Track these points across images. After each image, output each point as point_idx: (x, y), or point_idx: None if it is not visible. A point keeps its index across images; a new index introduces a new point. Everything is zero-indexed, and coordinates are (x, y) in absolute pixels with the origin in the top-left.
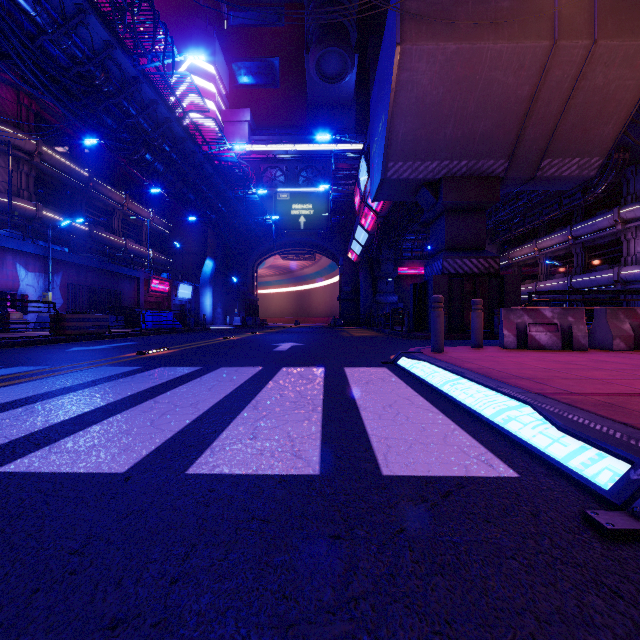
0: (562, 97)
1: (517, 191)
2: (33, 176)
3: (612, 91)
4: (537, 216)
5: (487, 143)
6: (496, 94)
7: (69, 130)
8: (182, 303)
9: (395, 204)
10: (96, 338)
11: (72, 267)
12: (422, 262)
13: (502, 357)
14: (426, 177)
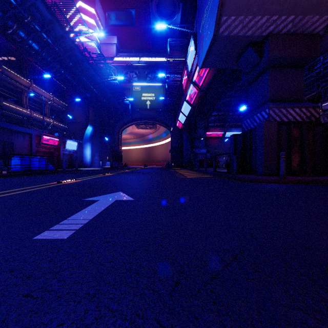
0: None
1: None
2: None
3: None
4: None
5: None
6: None
7: None
8: (70, 153)
9: (207, 90)
10: None
11: None
12: (220, 129)
13: None
14: (254, 34)
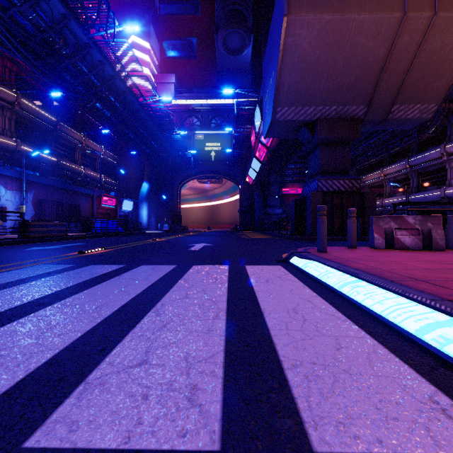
0: (409, 57)
1: (370, 132)
2: (14, 120)
3: (447, 52)
4: (384, 151)
5: (351, 93)
6: (359, 55)
7: (42, 87)
8: (125, 214)
9: (280, 142)
10: (55, 240)
11: (42, 187)
12: (299, 184)
13: (379, 257)
14: (305, 119)
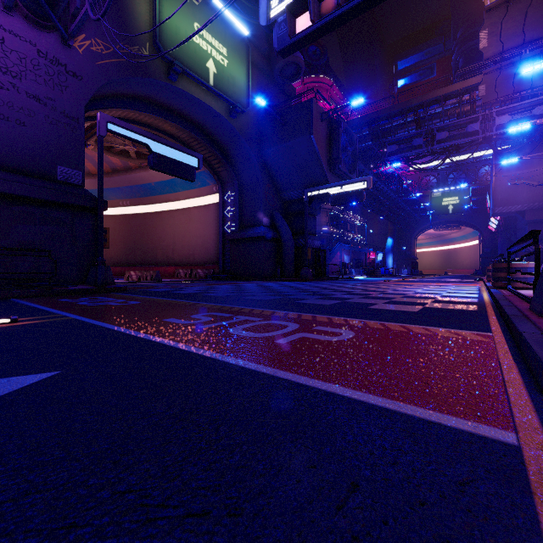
0: None
1: None
2: (330, 217)
3: None
4: None
5: None
6: None
7: None
8: (377, 262)
9: None
10: (380, 276)
11: (352, 252)
12: None
13: None
14: (516, 211)
